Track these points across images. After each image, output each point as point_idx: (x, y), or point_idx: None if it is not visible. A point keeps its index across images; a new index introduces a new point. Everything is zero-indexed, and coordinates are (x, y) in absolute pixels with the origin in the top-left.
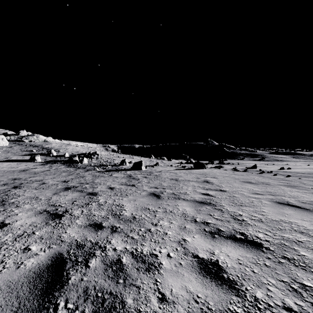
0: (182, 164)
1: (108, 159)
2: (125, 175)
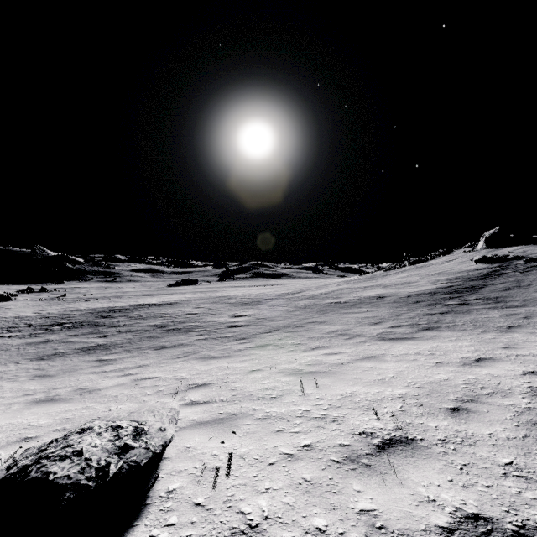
0: None
1: None
2: None
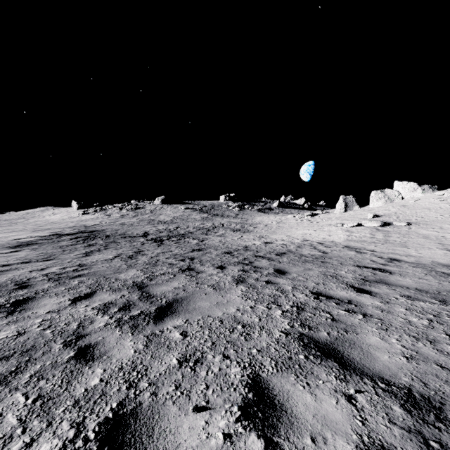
0: None
1: None
2: None
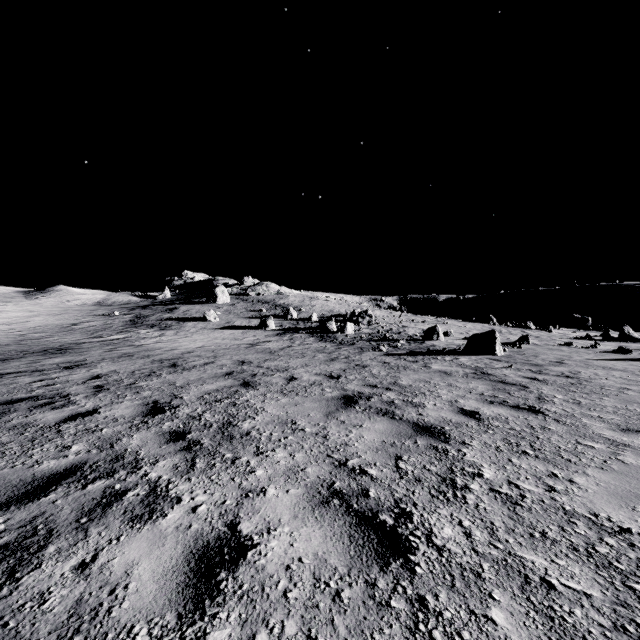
0: (594, 340)
1: (393, 326)
2: (466, 368)
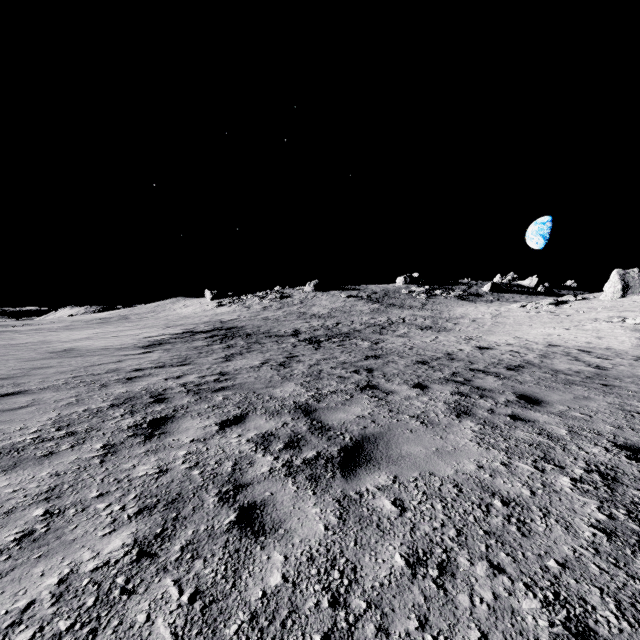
0: None
1: None
2: None
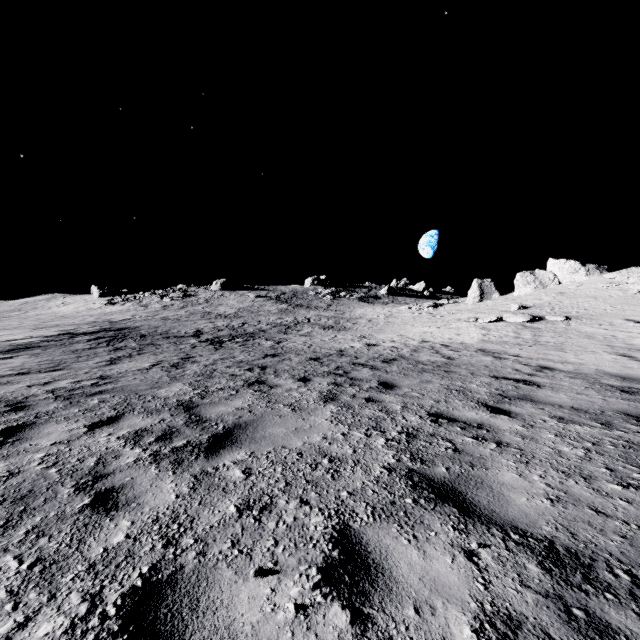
0: None
1: None
2: None
